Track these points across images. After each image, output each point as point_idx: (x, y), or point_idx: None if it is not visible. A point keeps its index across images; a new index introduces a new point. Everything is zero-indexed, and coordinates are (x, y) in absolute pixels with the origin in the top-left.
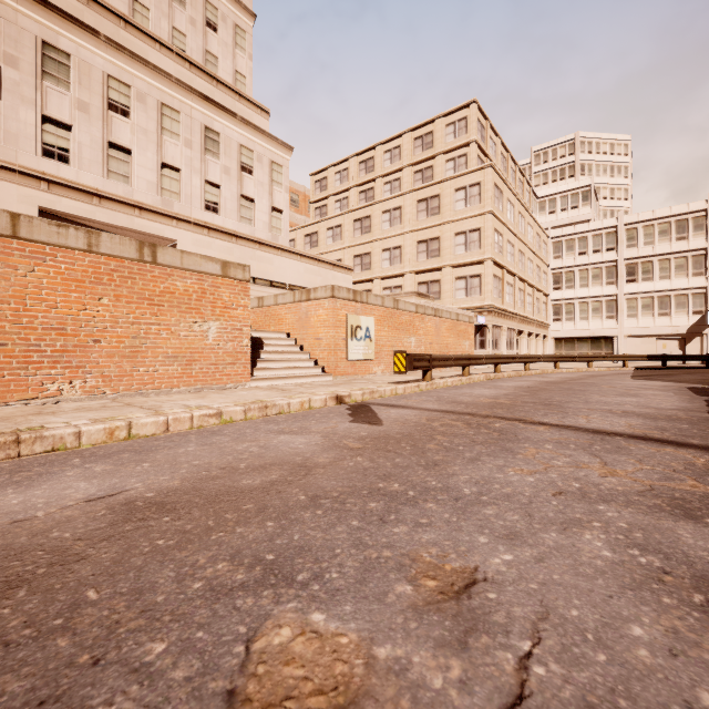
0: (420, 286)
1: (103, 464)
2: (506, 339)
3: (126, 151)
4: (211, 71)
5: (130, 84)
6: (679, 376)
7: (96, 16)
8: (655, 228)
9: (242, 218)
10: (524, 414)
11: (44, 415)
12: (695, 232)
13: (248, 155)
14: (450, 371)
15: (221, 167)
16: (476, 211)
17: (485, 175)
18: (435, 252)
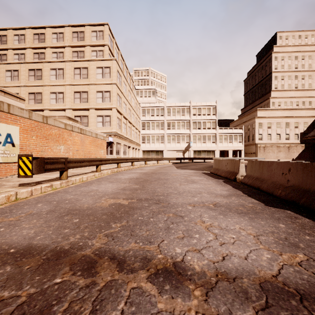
0: (76, 117)
1: None
2: (123, 150)
3: None
4: None
5: None
6: (190, 166)
7: None
8: (176, 110)
9: None
10: (147, 234)
11: None
12: (187, 113)
13: None
14: (91, 168)
15: None
16: (108, 81)
17: (113, 64)
18: (85, 99)
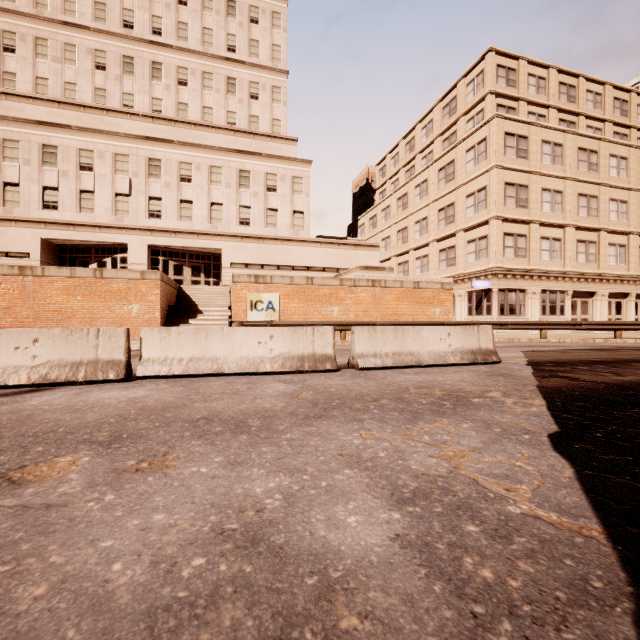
0: (440, 253)
1: None
2: (542, 303)
3: (191, 202)
4: (249, 130)
5: (192, 162)
6: None
7: (179, 129)
8: None
9: (268, 225)
10: None
11: None
12: None
13: (273, 179)
14: None
15: (250, 194)
16: (483, 168)
17: (490, 128)
18: (451, 218)
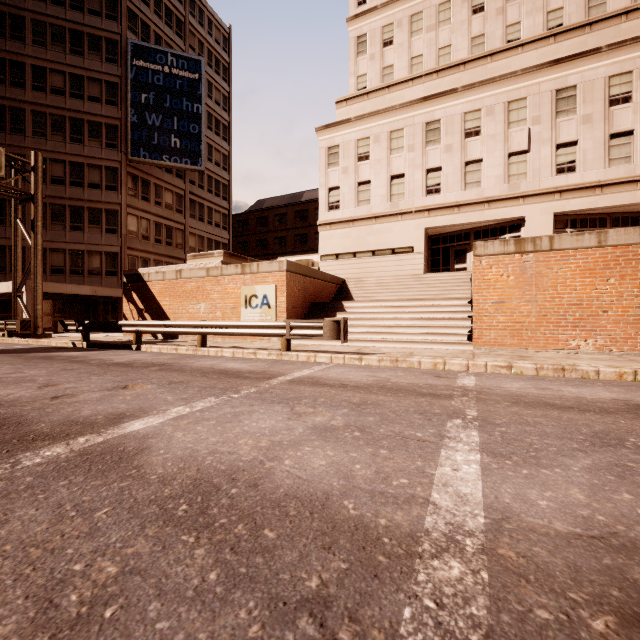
0: None
1: (617, 388)
2: None
3: (627, 133)
4: None
5: (631, 70)
6: None
7: (597, 33)
8: None
9: None
10: None
11: (571, 359)
12: None
13: None
14: None
15: None
16: None
17: None
18: None
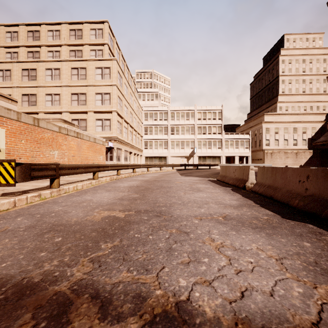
0: (73, 121)
1: None
2: (124, 156)
3: None
4: None
5: None
6: (195, 173)
7: None
8: (180, 114)
9: None
10: (144, 259)
11: None
12: (191, 117)
13: None
14: (88, 175)
15: None
16: (108, 82)
17: (113, 64)
18: (83, 101)
